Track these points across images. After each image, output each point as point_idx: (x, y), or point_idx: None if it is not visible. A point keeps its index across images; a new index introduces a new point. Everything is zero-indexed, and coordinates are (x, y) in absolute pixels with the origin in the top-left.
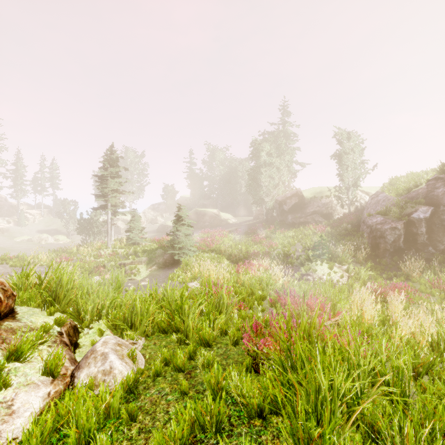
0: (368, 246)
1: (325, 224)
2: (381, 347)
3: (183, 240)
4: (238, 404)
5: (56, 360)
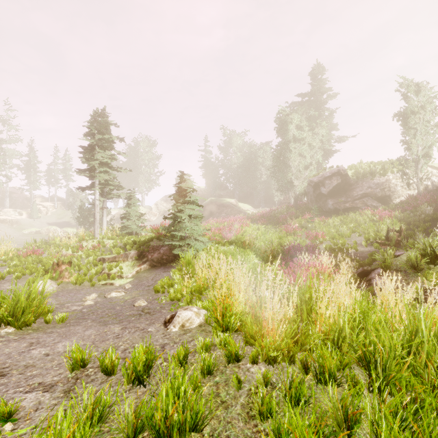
0: None
1: (383, 209)
2: None
3: (186, 225)
4: None
5: None
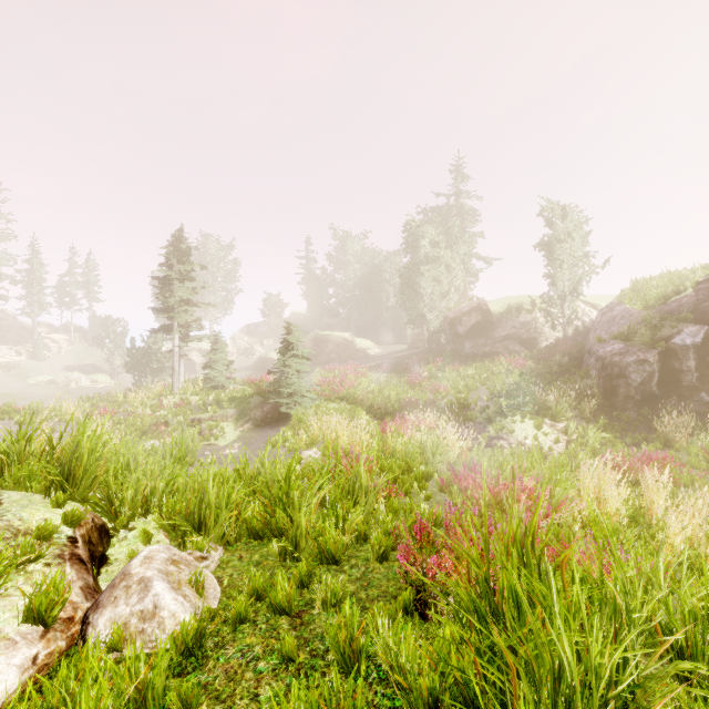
0: (597, 391)
1: (526, 355)
2: (657, 572)
3: (294, 381)
4: (389, 681)
5: (49, 595)
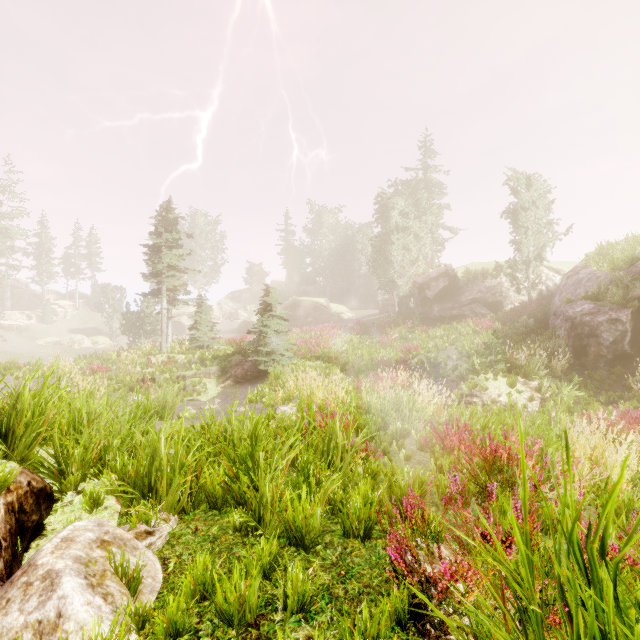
0: (566, 351)
1: (492, 318)
2: None
3: (272, 340)
4: None
5: None
